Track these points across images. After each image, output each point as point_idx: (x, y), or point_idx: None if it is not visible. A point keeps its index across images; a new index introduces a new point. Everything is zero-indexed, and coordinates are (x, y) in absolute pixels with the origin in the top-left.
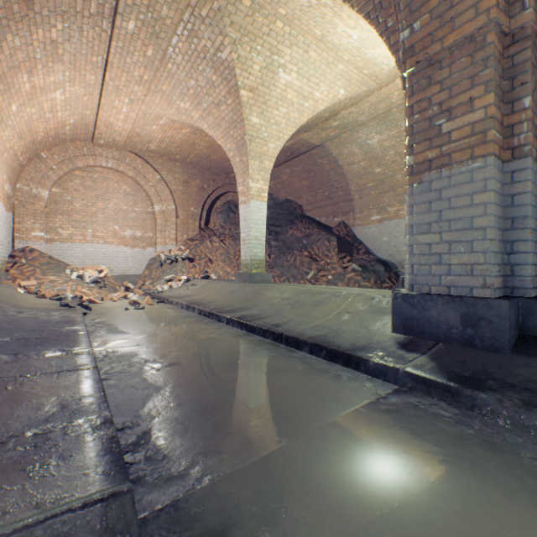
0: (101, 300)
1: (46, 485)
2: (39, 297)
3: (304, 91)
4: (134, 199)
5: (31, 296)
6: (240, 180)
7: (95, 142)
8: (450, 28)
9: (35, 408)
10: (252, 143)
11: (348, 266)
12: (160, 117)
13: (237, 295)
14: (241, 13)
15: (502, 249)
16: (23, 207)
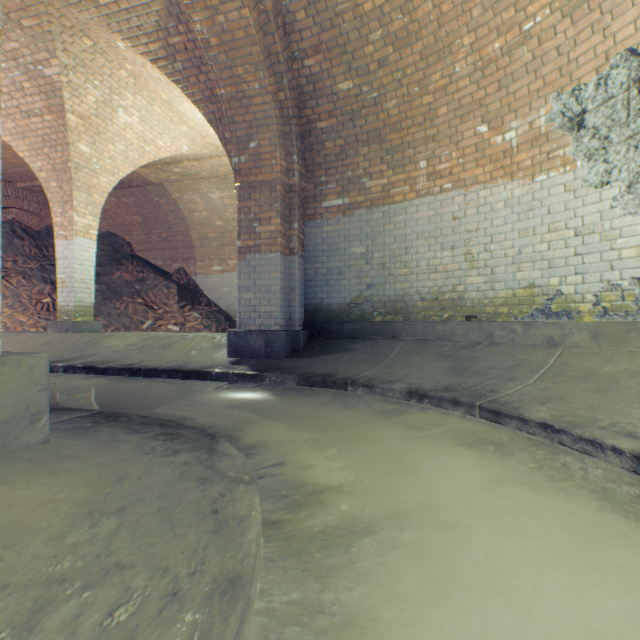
0: None
1: (57, 415)
2: None
3: (146, 136)
4: None
5: None
6: (58, 210)
7: None
8: (260, 171)
9: None
10: (79, 171)
11: (190, 315)
12: None
13: (61, 347)
14: (79, 47)
15: (286, 304)
16: None
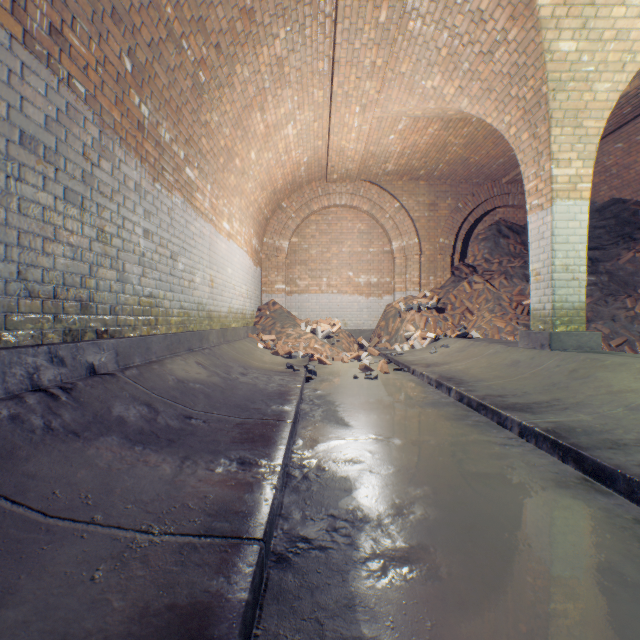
0: (331, 360)
1: None
2: (273, 353)
3: None
4: (369, 237)
5: (266, 352)
6: (528, 172)
7: (328, 178)
8: None
9: None
10: (557, 94)
11: None
12: (398, 119)
13: (527, 373)
14: None
15: None
16: (268, 261)
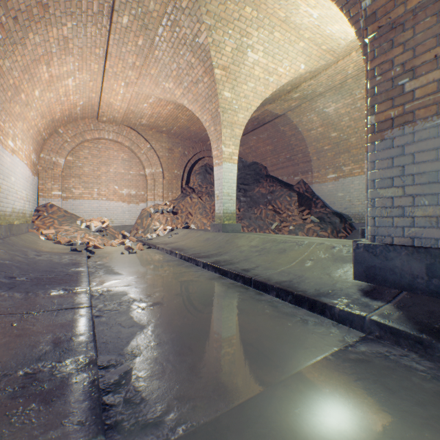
0: (103, 246)
1: (23, 434)
2: (55, 243)
3: (269, 68)
4: (130, 164)
5: (49, 242)
6: (214, 146)
7: (99, 119)
8: None
9: (32, 345)
10: (224, 114)
11: (307, 218)
12: (149, 96)
13: (211, 243)
14: (215, 2)
15: None
16: (45, 172)
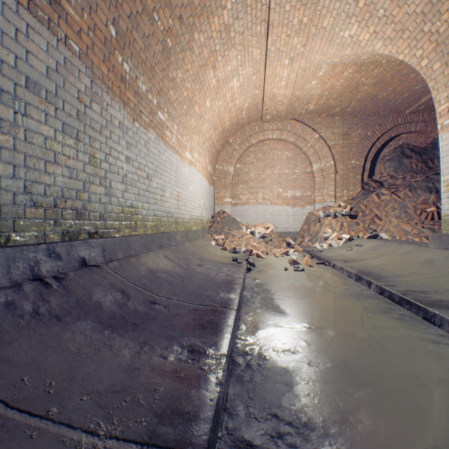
0: (266, 255)
1: None
2: (222, 249)
3: None
4: (294, 162)
5: (217, 248)
6: (440, 96)
7: (263, 119)
8: None
9: None
10: None
11: None
12: (319, 67)
13: (443, 271)
14: None
15: None
16: (219, 182)
